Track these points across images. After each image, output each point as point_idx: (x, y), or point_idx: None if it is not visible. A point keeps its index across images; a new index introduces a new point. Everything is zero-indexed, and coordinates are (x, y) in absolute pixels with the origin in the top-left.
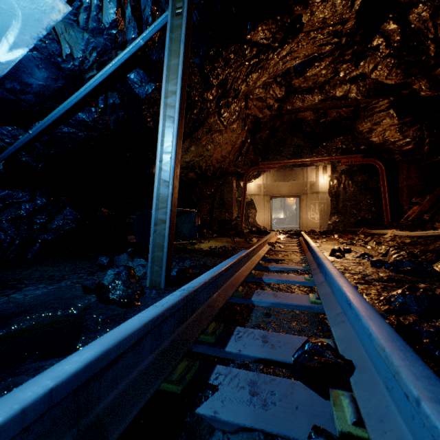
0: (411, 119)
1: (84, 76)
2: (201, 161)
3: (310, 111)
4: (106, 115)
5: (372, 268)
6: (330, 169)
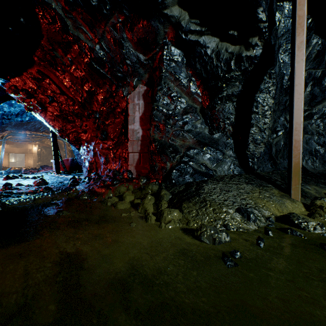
0: None
1: None
2: None
3: None
4: None
5: None
6: (38, 145)
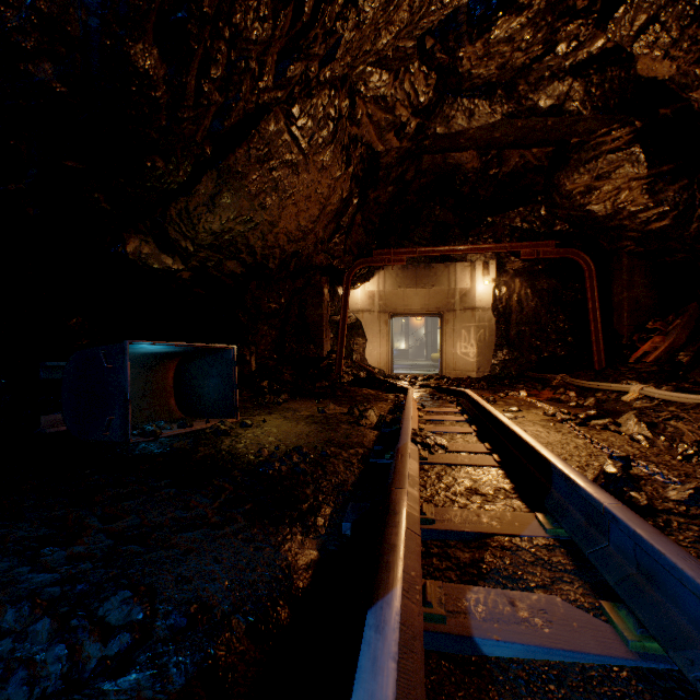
0: (673, 167)
1: None
2: (253, 236)
3: (473, 149)
4: None
5: None
6: (495, 268)
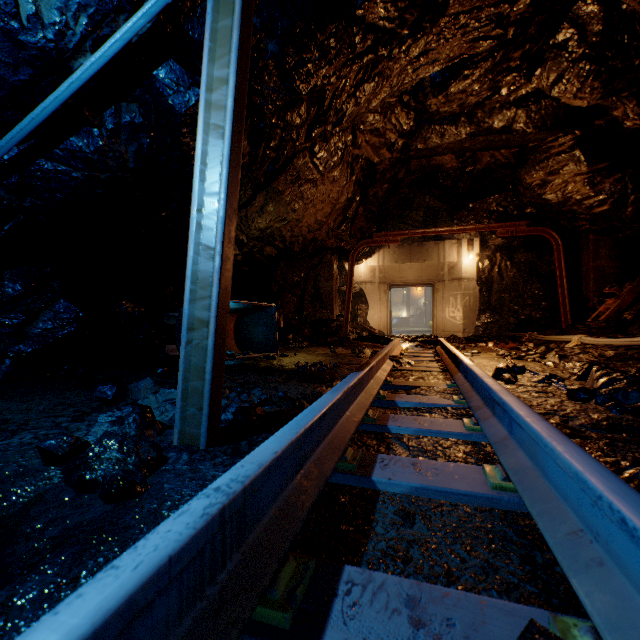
0: (608, 164)
1: (69, 65)
2: (284, 229)
3: (451, 153)
4: (119, 144)
5: (573, 403)
6: (478, 244)
